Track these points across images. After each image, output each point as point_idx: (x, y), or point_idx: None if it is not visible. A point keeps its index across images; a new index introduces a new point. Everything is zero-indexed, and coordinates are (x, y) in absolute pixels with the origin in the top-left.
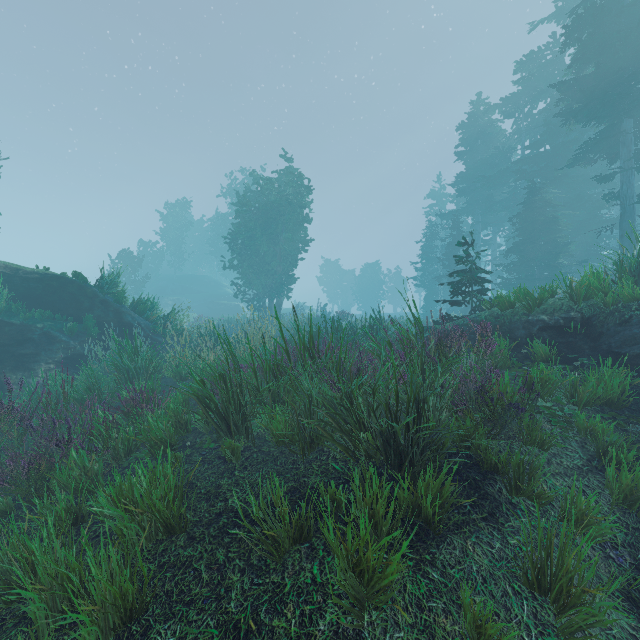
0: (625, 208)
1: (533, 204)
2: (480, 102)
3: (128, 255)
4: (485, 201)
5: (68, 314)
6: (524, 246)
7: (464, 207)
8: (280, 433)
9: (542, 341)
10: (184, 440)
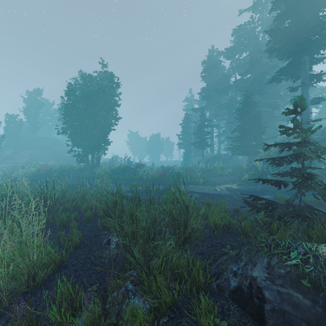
0: None
1: (247, 104)
2: (213, 50)
3: None
4: (217, 103)
5: None
6: (243, 127)
7: (205, 106)
8: None
9: None
10: None
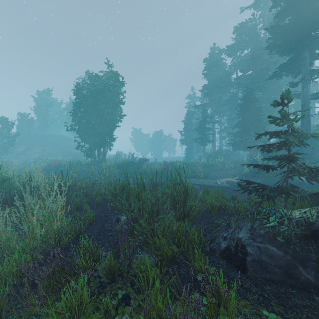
0: (305, 102)
1: (248, 100)
2: (215, 48)
3: (5, 120)
4: (218, 99)
5: None
6: (244, 123)
7: (207, 102)
8: None
9: None
10: None
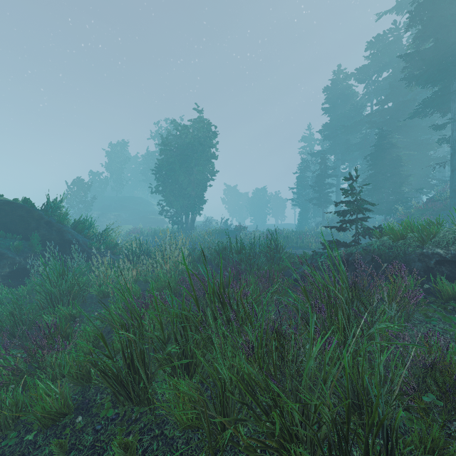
0: (455, 149)
1: (382, 146)
2: (340, 72)
3: (80, 182)
4: (344, 144)
5: (18, 233)
6: (375, 177)
7: (328, 148)
8: (185, 421)
9: (442, 275)
10: (84, 394)
